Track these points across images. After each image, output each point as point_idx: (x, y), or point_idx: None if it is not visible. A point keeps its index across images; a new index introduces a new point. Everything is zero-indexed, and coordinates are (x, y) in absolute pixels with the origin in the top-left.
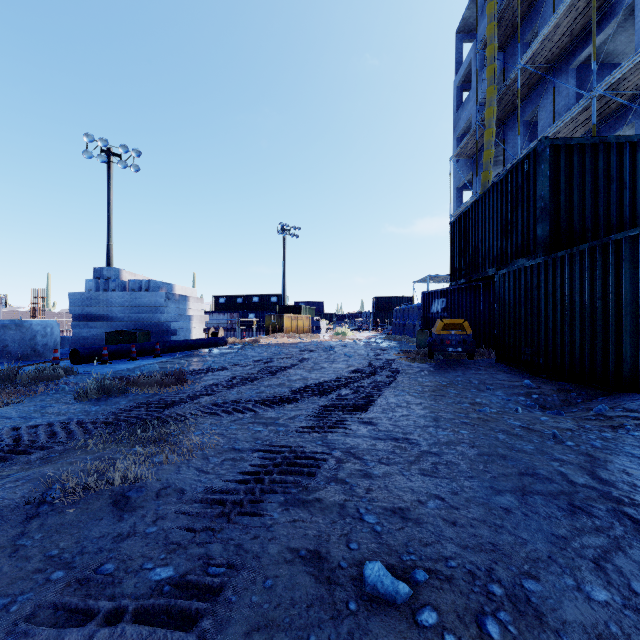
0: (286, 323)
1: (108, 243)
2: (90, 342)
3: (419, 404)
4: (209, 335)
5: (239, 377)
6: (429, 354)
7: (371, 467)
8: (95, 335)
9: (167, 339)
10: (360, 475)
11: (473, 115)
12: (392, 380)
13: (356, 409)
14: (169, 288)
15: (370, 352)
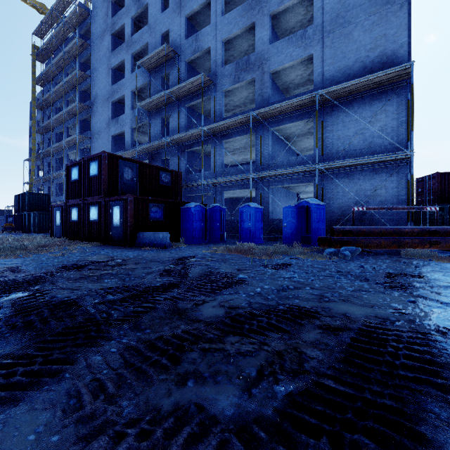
0: None
1: None
2: None
3: None
4: None
5: None
6: (2, 232)
7: None
8: None
9: None
10: None
11: (36, 145)
12: None
13: None
14: None
15: None
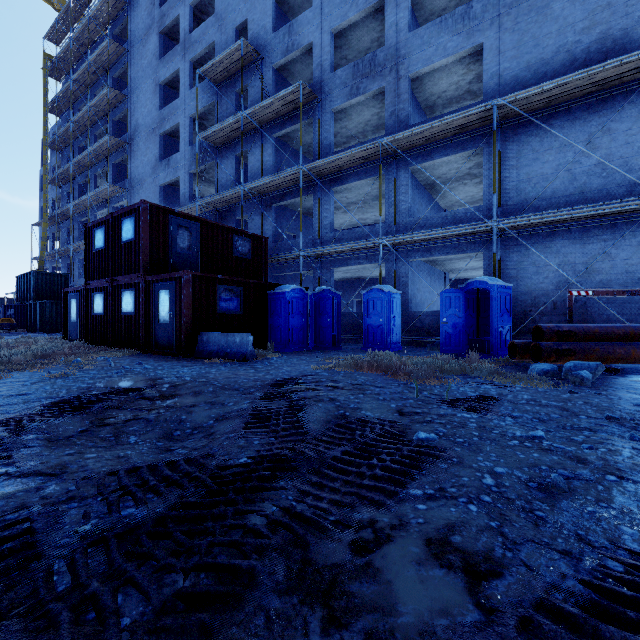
0: None
1: None
2: None
3: None
4: None
5: None
6: None
7: None
8: None
9: None
10: None
11: (50, 203)
12: None
13: None
14: None
15: None
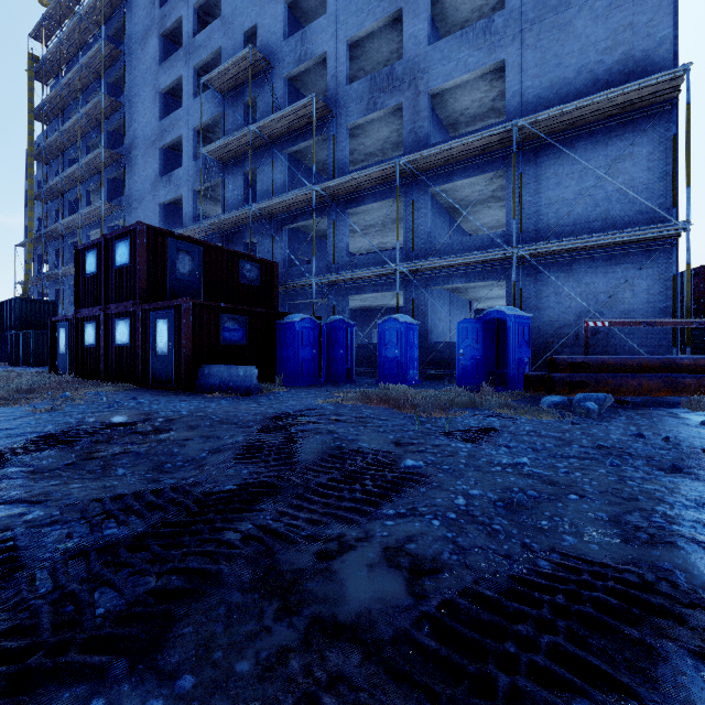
0: None
1: None
2: None
3: None
4: None
5: None
6: None
7: None
8: None
9: None
10: None
11: (35, 221)
12: None
13: None
14: None
15: None
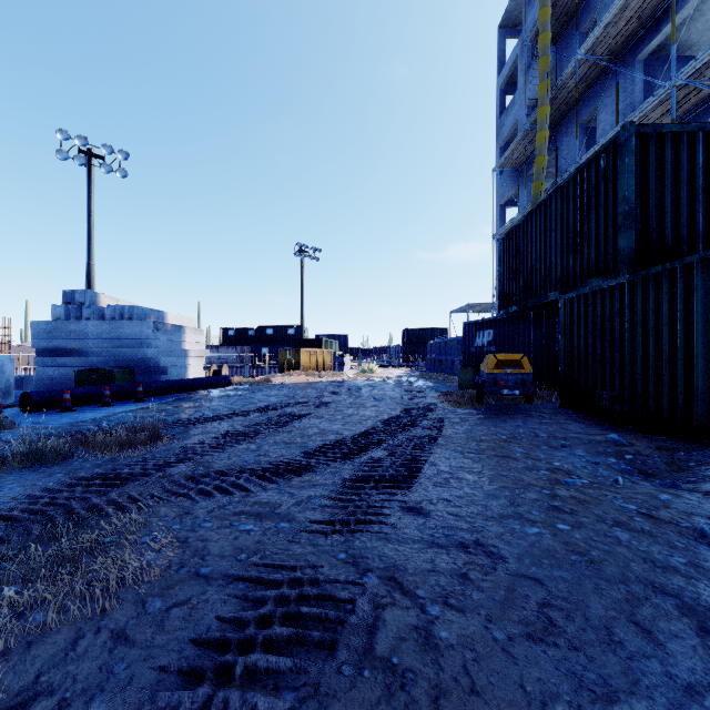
0: (304, 359)
1: (88, 263)
2: (58, 383)
3: (481, 473)
4: (210, 373)
5: (236, 431)
6: (478, 397)
7: (434, 619)
8: (64, 374)
9: (155, 379)
10: (417, 643)
11: (519, 120)
12: (437, 434)
13: (395, 485)
14: (159, 316)
15: (404, 394)
